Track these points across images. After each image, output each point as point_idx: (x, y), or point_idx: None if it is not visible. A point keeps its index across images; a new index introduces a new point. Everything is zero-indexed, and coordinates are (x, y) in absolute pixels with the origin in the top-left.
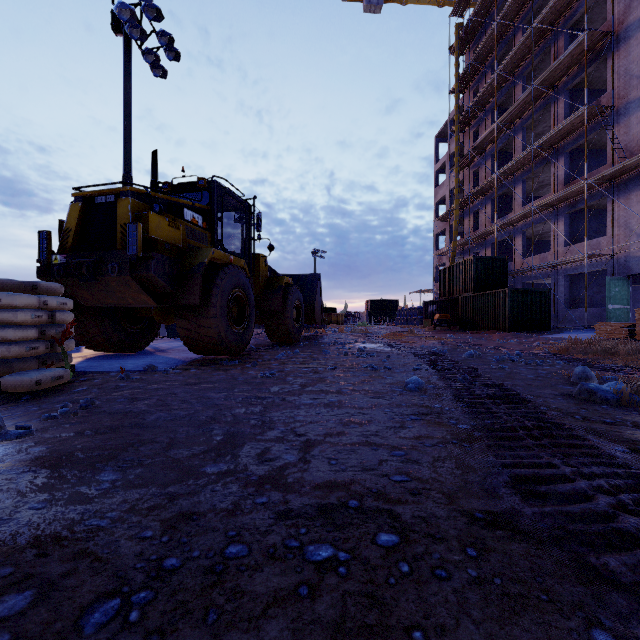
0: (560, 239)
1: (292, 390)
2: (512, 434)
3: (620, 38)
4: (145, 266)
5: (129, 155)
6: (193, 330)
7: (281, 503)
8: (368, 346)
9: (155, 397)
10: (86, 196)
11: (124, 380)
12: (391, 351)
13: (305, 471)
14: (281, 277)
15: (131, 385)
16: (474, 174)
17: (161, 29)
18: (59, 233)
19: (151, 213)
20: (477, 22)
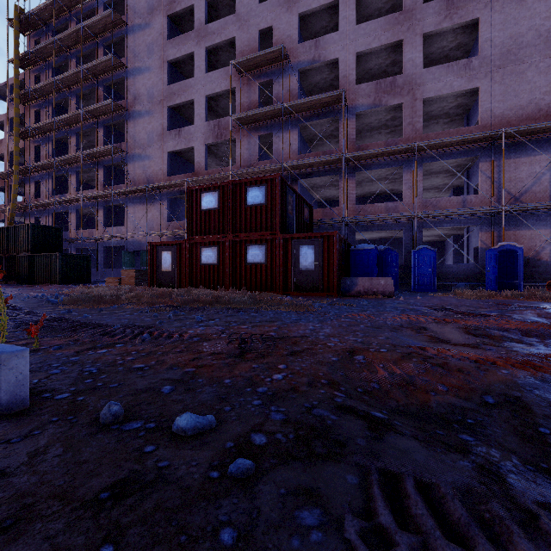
0: (101, 222)
1: None
2: None
3: (131, 115)
4: None
5: None
6: None
7: None
8: None
9: None
10: None
11: None
12: None
13: None
14: None
15: None
16: (36, 148)
17: None
18: None
19: None
20: (39, 20)
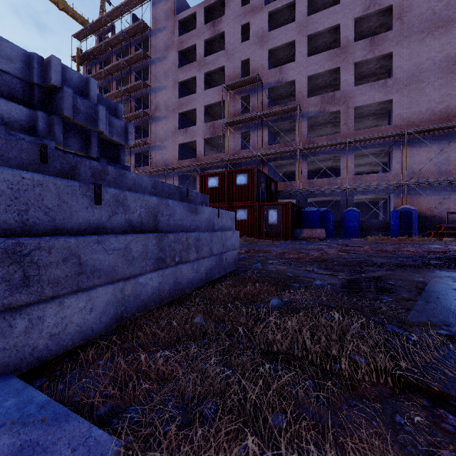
0: None
1: None
2: None
3: (153, 119)
4: None
5: None
6: None
7: None
8: None
9: None
10: None
11: None
12: None
13: None
14: None
15: None
16: None
17: None
18: None
19: None
20: (91, 56)
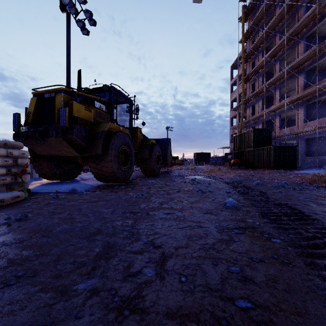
0: (301, 119)
1: (153, 207)
2: (320, 251)
3: None
4: (70, 132)
5: (69, 75)
6: (99, 169)
7: None
8: (197, 177)
9: (67, 211)
10: (39, 94)
11: (54, 199)
12: (210, 180)
13: (160, 291)
14: (149, 139)
15: (57, 202)
16: (252, 85)
17: (86, 8)
18: (25, 115)
19: (74, 102)
20: (254, 4)
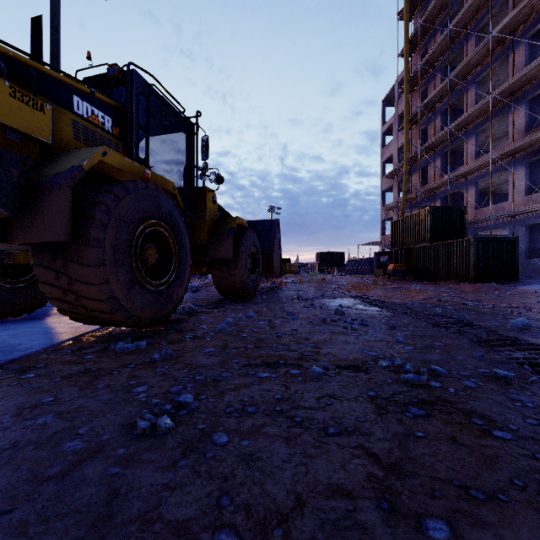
0: (520, 188)
1: None
2: None
3: None
4: None
5: None
6: (65, 288)
7: None
8: (341, 303)
9: None
10: None
11: None
12: (381, 313)
13: None
14: (233, 217)
15: None
16: (422, 132)
17: None
18: None
19: None
20: None
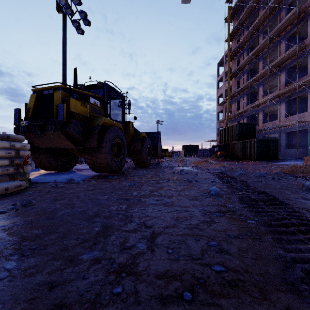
0: (283, 113)
1: (145, 194)
2: (286, 229)
3: None
4: (68, 126)
5: (65, 72)
6: (94, 160)
7: (132, 294)
8: (185, 168)
9: (67, 198)
10: (39, 90)
11: (54, 187)
12: (197, 171)
13: (151, 259)
14: (140, 133)
15: (57, 190)
16: (237, 82)
17: (81, 9)
18: (25, 110)
19: (71, 98)
20: (239, 5)
